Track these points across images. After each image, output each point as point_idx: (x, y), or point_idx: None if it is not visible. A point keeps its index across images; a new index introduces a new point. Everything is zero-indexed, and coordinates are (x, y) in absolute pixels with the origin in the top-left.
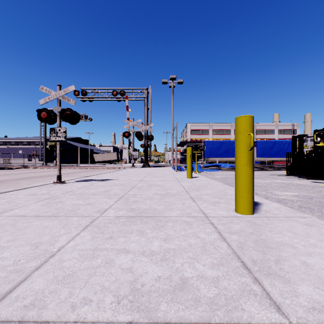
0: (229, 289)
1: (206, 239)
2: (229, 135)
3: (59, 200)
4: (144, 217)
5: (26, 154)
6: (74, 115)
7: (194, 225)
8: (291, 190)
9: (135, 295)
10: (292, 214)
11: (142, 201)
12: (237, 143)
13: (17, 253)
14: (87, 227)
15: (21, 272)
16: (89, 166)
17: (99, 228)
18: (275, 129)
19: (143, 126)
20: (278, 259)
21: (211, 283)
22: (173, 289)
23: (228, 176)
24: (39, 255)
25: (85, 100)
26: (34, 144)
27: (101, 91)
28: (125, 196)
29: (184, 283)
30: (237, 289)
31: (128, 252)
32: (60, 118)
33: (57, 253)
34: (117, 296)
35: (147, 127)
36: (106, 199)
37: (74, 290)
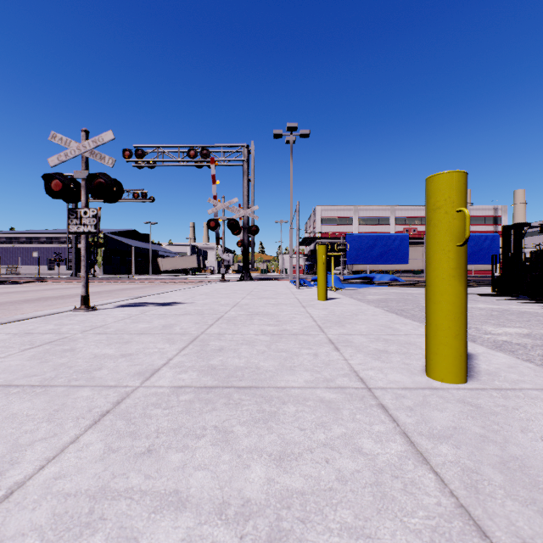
0: None
1: (380, 456)
2: (387, 226)
3: (71, 347)
4: (233, 389)
5: (44, 258)
6: (112, 186)
7: (344, 412)
8: (513, 324)
9: None
10: None
11: (232, 348)
12: (432, 230)
13: None
14: (103, 418)
15: None
16: (149, 279)
17: (131, 419)
18: None
19: (240, 210)
20: None
21: None
22: None
23: (390, 297)
24: None
25: (141, 166)
26: (58, 241)
27: (169, 151)
28: (202, 337)
29: None
30: None
31: (184, 507)
32: (87, 191)
33: None
34: None
35: (248, 212)
36: (163, 344)
37: None
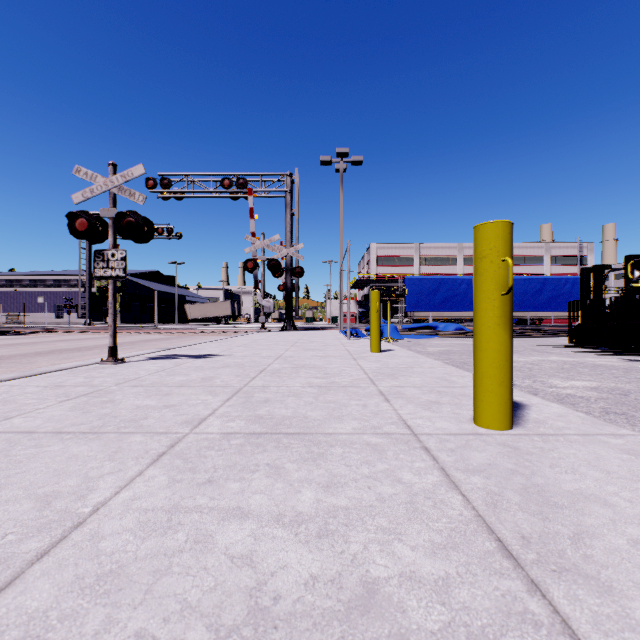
0: (475, 609)
1: (416, 484)
2: (454, 267)
3: (109, 398)
4: (282, 435)
5: (51, 304)
6: (143, 225)
7: (388, 453)
8: (583, 377)
9: (258, 625)
10: (595, 429)
11: (278, 400)
12: (478, 278)
13: (2, 519)
14: (161, 457)
15: (2, 564)
16: (176, 329)
17: (187, 459)
18: (544, 255)
19: (282, 248)
20: (577, 534)
21: (432, 595)
22: (346, 610)
23: (453, 349)
24: (49, 524)
25: (168, 197)
26: (67, 284)
27: (200, 180)
28: (245, 389)
29: (370, 594)
30: (494, 611)
31: (247, 517)
32: (114, 231)
33: (91, 519)
34: (216, 629)
35: (291, 251)
36: (205, 396)
37: (117, 613)
